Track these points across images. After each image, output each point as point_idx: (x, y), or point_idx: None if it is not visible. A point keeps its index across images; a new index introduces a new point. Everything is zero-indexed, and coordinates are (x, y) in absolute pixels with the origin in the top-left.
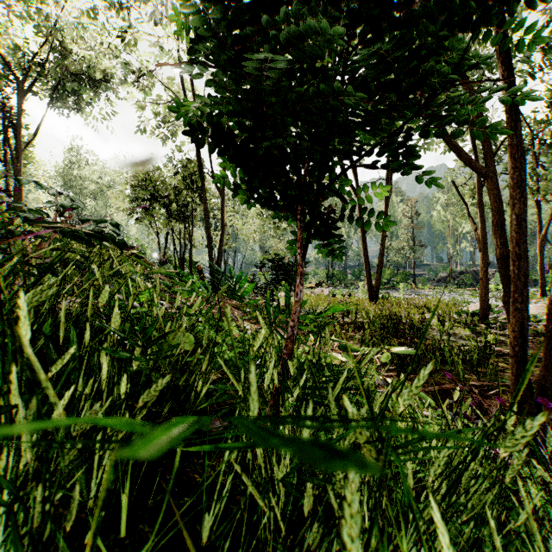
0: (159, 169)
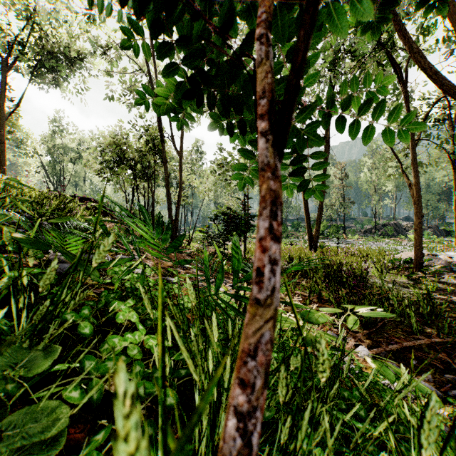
0: (126, 134)
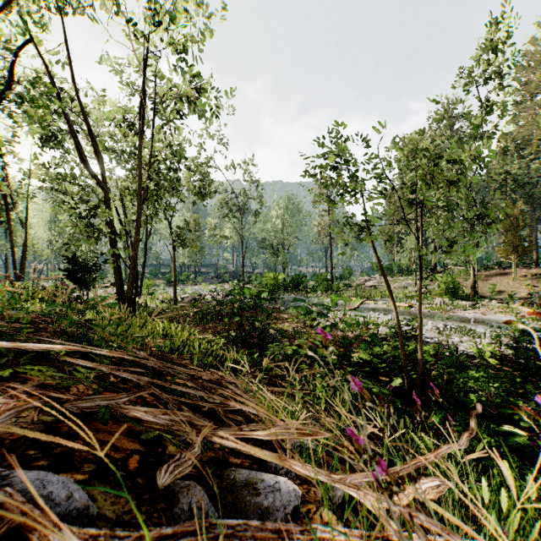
0: None
